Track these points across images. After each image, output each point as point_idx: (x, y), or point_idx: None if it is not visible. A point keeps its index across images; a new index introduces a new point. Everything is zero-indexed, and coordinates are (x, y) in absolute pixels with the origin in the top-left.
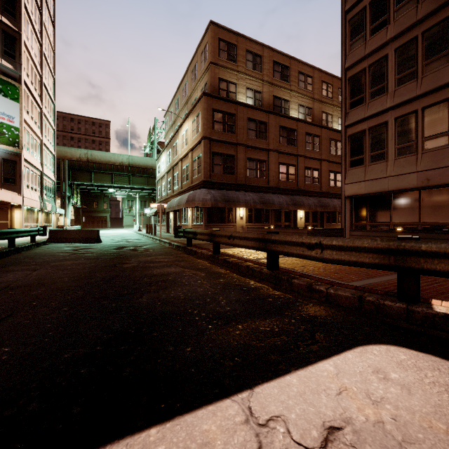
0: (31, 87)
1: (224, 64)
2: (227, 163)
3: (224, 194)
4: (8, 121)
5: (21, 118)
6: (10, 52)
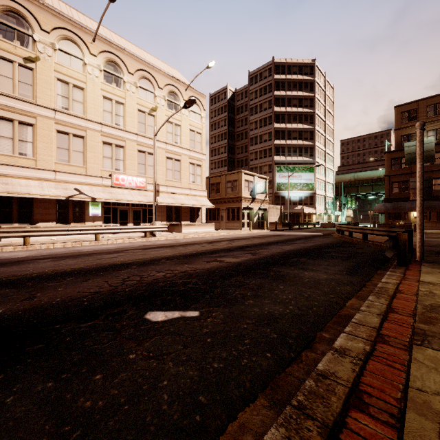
0: (319, 161)
1: (405, 126)
2: (403, 186)
3: (394, 205)
4: (310, 181)
5: (315, 178)
6: (311, 154)
